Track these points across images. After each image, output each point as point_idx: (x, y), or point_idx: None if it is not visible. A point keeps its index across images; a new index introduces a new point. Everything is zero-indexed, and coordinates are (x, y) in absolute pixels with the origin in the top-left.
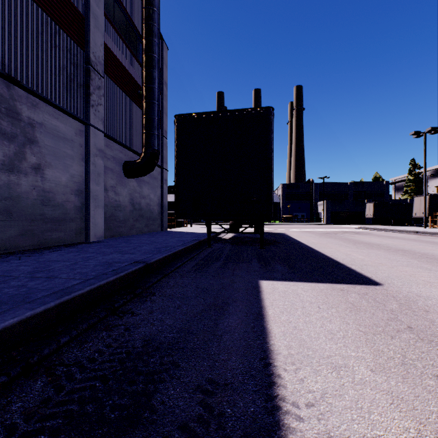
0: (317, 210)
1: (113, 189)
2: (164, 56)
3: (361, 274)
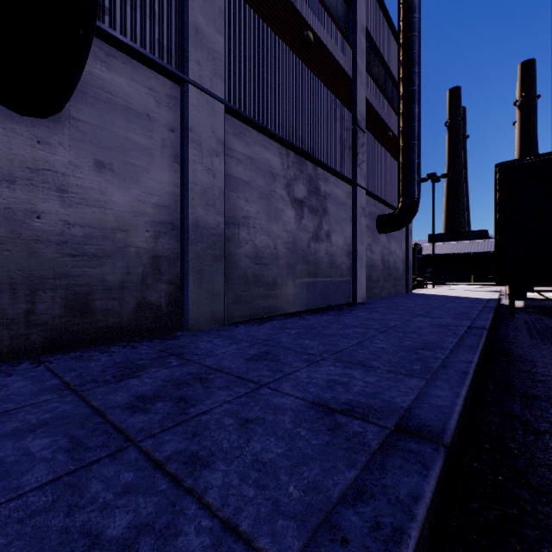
0: None
1: (369, 247)
2: None
3: None
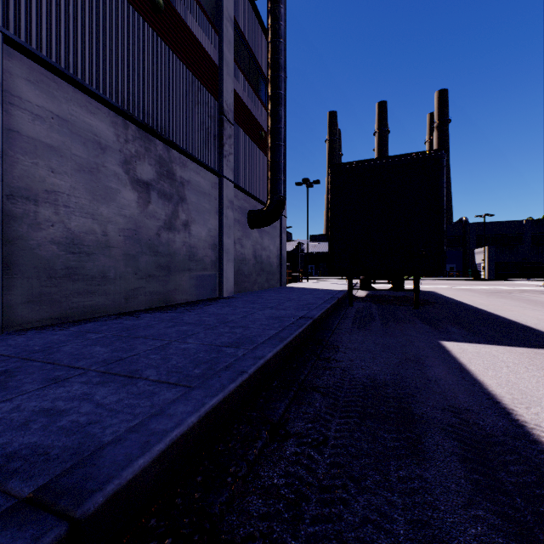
0: (473, 260)
1: (240, 241)
2: None
3: None
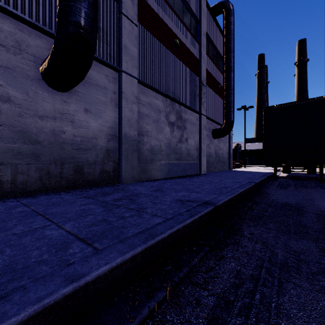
0: None
1: (208, 146)
2: None
3: None
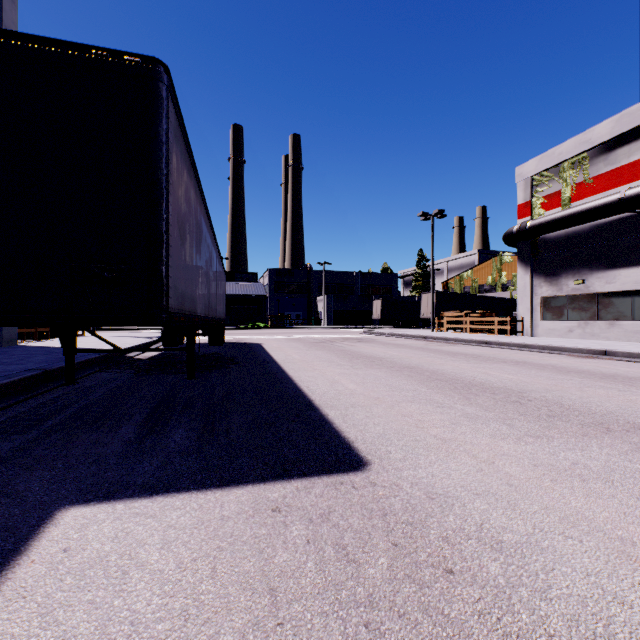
0: (316, 308)
1: None
2: None
3: (339, 433)
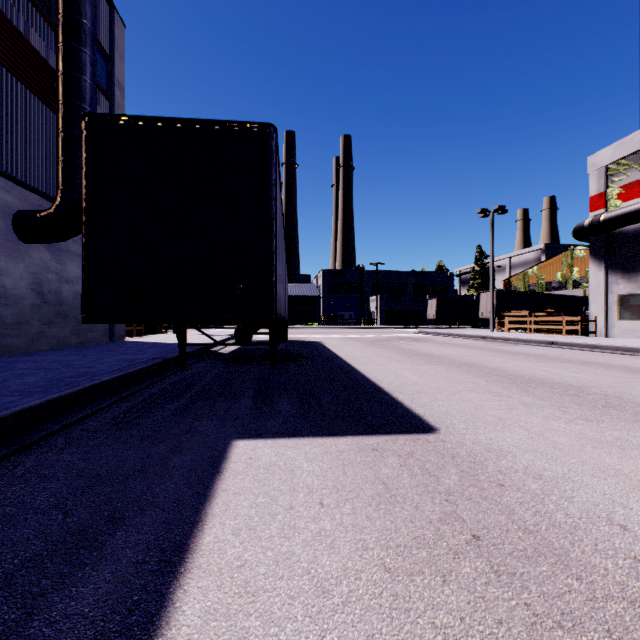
0: (369, 308)
1: None
2: (117, 36)
3: (410, 410)
